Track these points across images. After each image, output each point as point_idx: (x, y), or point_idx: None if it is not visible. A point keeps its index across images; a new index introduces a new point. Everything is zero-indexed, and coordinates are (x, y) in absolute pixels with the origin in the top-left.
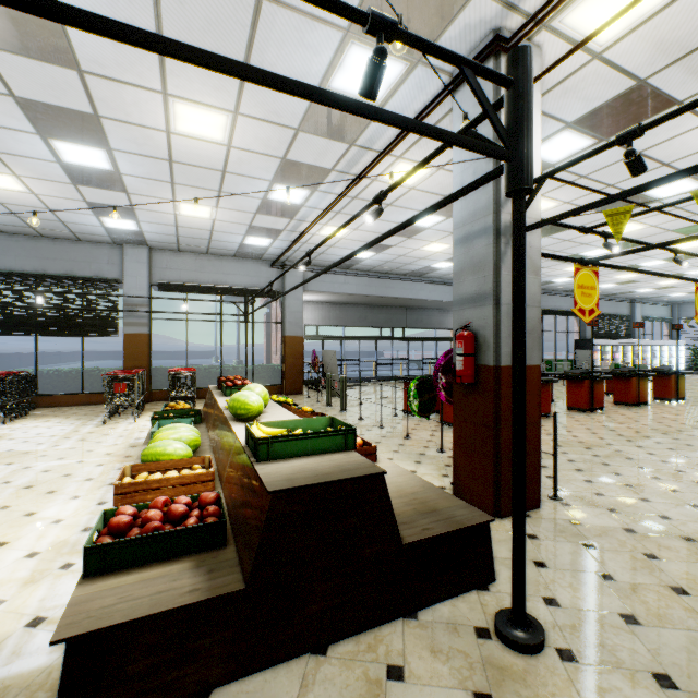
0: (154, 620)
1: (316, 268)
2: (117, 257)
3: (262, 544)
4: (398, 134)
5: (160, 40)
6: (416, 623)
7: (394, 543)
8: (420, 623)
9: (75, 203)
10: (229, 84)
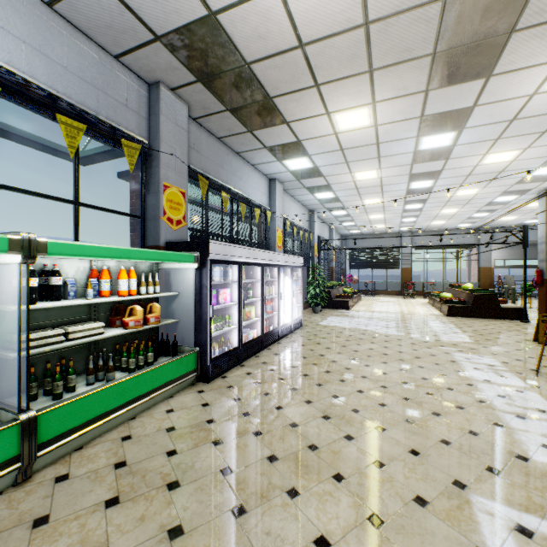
0: (457, 306)
1: (501, 229)
2: (398, 238)
3: (473, 301)
4: (523, 203)
5: (461, 245)
6: (503, 320)
7: (499, 307)
8: (504, 320)
9: (395, 227)
10: (460, 206)
